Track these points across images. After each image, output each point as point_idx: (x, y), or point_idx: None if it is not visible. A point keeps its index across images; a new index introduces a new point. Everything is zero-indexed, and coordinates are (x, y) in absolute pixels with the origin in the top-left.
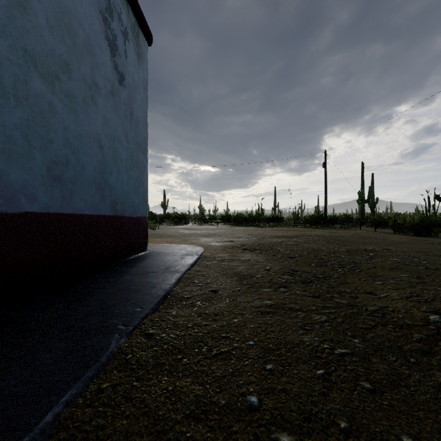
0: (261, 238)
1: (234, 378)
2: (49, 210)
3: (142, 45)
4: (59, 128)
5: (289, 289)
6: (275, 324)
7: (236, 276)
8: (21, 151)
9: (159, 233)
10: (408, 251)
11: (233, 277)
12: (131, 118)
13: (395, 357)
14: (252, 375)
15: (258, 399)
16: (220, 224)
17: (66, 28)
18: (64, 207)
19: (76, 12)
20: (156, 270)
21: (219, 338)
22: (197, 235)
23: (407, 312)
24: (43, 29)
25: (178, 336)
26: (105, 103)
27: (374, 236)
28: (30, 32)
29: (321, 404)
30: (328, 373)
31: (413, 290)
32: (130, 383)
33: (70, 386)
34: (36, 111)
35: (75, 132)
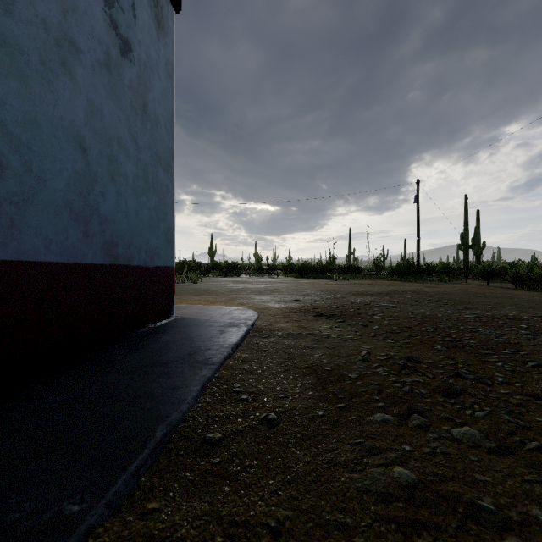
0: (338, 295)
1: None
2: None
3: (165, 8)
4: None
5: (429, 418)
6: None
7: (312, 374)
8: None
9: (200, 289)
10: None
11: (306, 376)
12: (144, 113)
13: None
14: None
15: None
16: (280, 275)
17: None
18: None
19: None
20: (171, 359)
21: None
22: (250, 291)
23: None
24: None
25: None
26: (91, 77)
27: (492, 293)
28: None
29: None
30: None
31: None
32: None
33: None
34: None
35: (22, 114)
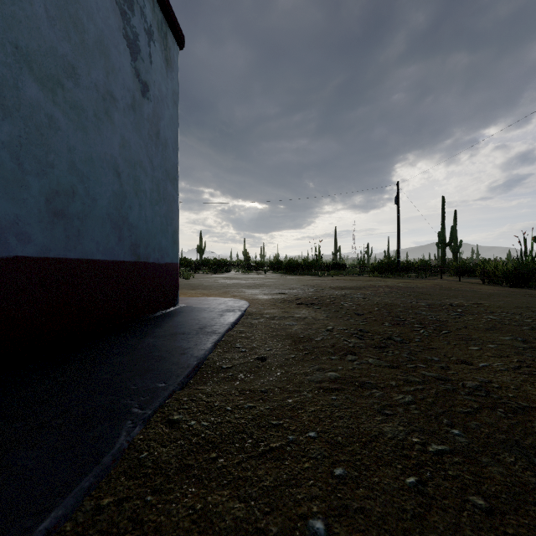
0: (320, 289)
1: (290, 490)
2: (48, 254)
3: (172, 48)
4: (62, 149)
5: (358, 356)
6: (344, 407)
7: (290, 339)
8: (10, 178)
9: (194, 284)
10: (505, 306)
11: (285, 340)
12: (157, 139)
13: (513, 458)
14: (315, 484)
15: (324, 524)
16: (268, 272)
17: (72, 21)
18: (69, 251)
19: (85, 1)
20: (188, 331)
21: (268, 427)
22: (240, 286)
23: (518, 389)
24: (40, 20)
25: (213, 424)
26: (123, 118)
27: (459, 287)
28: (23, 23)
29: (417, 533)
30: (422, 481)
31: (520, 358)
32: (142, 497)
33: (55, 503)
34: (30, 125)
35: (84, 155)
